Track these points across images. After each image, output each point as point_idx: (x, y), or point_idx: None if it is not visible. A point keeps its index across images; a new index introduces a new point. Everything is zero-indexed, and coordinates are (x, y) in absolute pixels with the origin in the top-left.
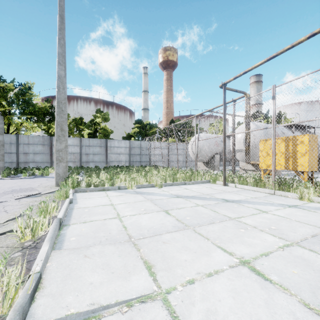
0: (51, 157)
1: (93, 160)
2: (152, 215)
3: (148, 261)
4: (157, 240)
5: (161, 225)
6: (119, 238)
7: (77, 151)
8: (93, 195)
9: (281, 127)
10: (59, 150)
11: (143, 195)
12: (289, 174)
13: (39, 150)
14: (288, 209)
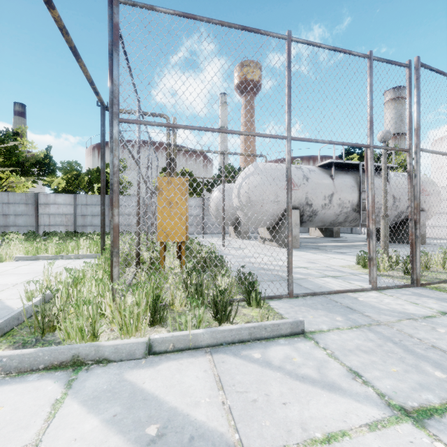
0: (36, 220)
1: (92, 223)
2: None
3: None
4: None
5: None
6: None
7: (70, 212)
8: None
9: (311, 168)
10: None
11: None
12: (320, 247)
13: (21, 211)
14: None
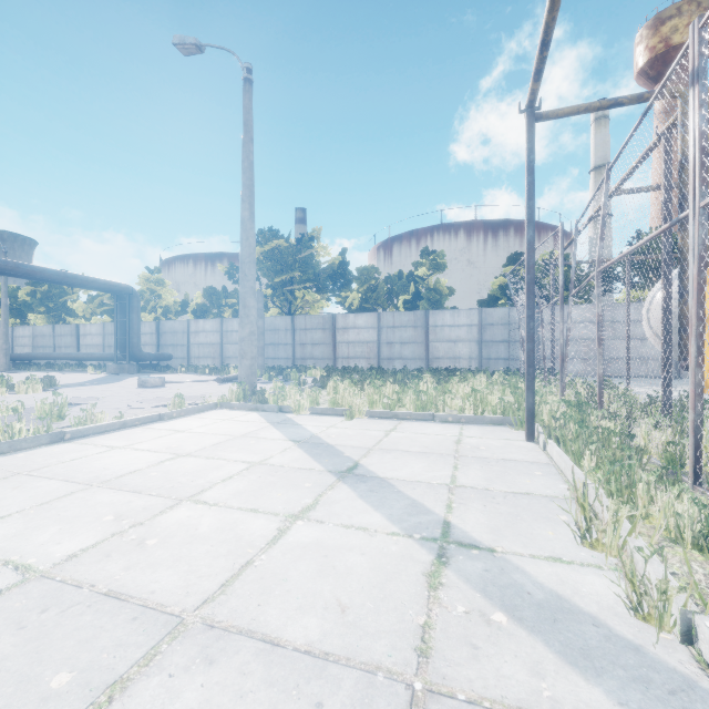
0: (334, 350)
1: (400, 355)
2: (149, 456)
3: None
4: (25, 482)
5: (96, 470)
6: (27, 468)
7: (372, 339)
8: (219, 415)
9: None
10: (242, 339)
11: (270, 426)
12: None
13: (318, 339)
14: (389, 539)
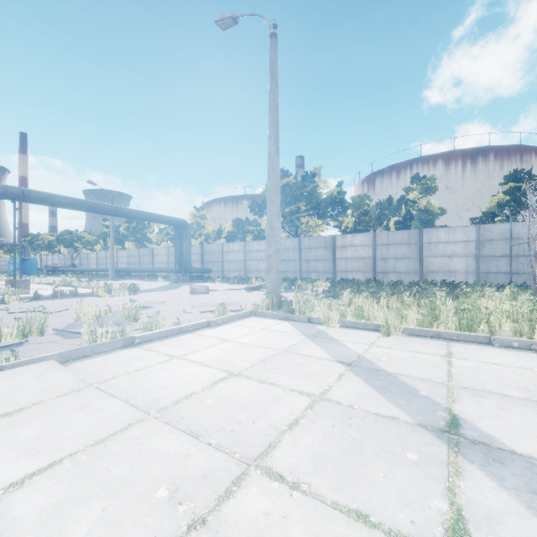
0: (333, 265)
1: (394, 269)
2: (202, 371)
3: (25, 409)
4: (91, 399)
5: (155, 388)
6: (99, 377)
7: (368, 255)
8: (255, 323)
9: None
10: (269, 256)
11: (307, 340)
12: None
13: (320, 256)
14: None
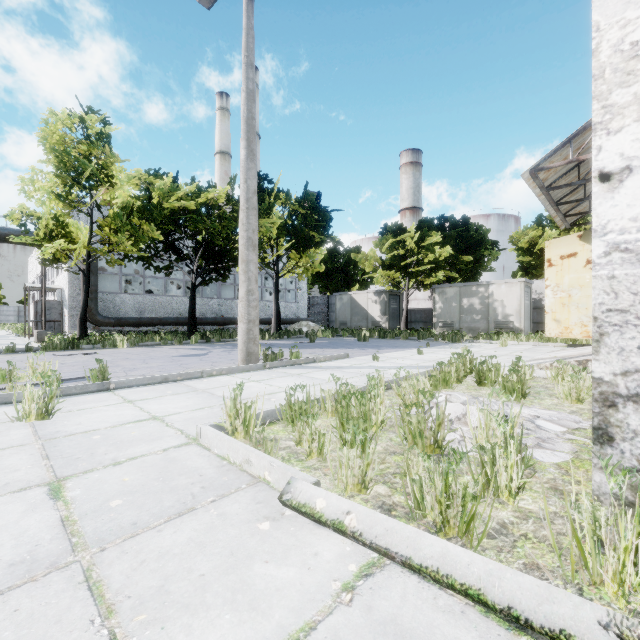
0: None
1: None
2: None
3: None
4: None
5: None
6: None
7: None
8: None
9: None
10: None
11: None
12: None
13: None
14: None
